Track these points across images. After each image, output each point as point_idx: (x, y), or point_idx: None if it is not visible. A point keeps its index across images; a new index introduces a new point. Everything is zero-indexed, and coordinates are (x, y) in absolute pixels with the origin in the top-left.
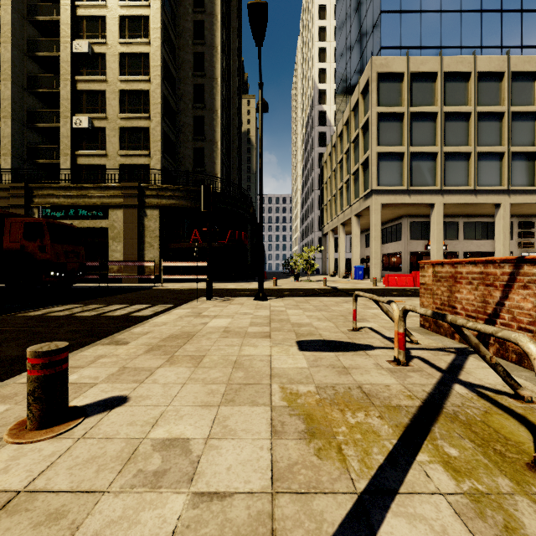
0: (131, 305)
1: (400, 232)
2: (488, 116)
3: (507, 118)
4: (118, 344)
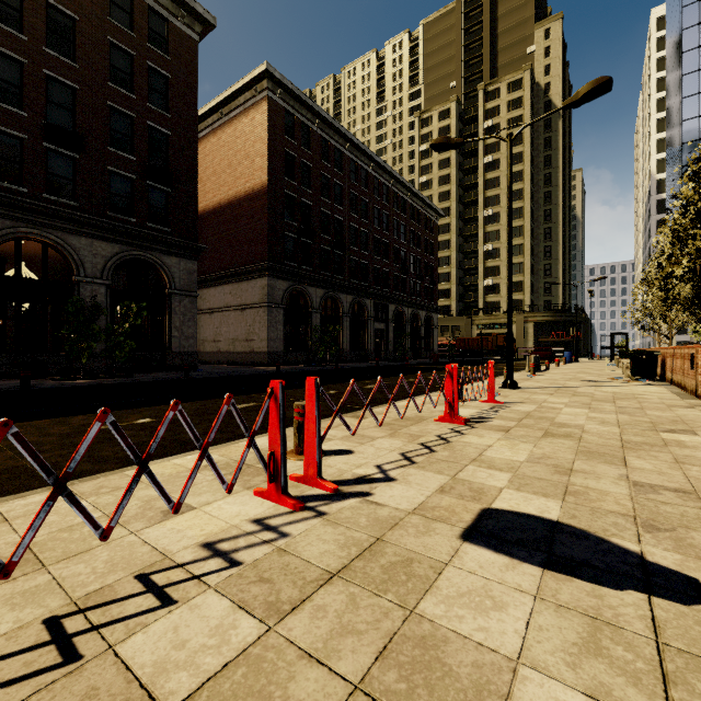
0: None
1: None
2: None
3: None
4: None
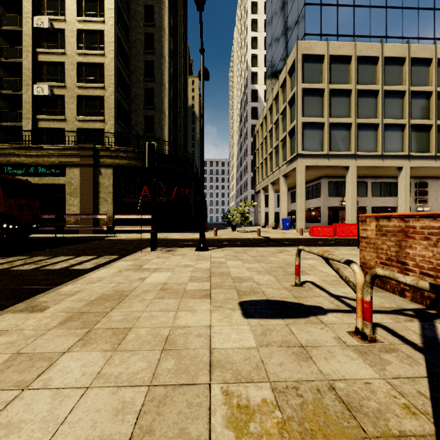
0: (77, 256)
1: (320, 190)
2: (393, 94)
3: (407, 96)
4: (33, 311)
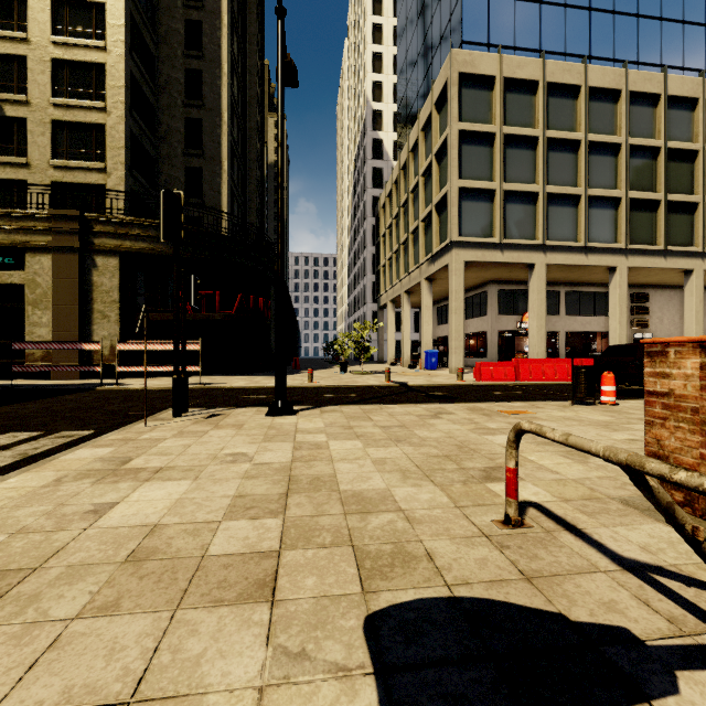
0: None
1: (485, 304)
2: (601, 149)
3: (624, 152)
4: None
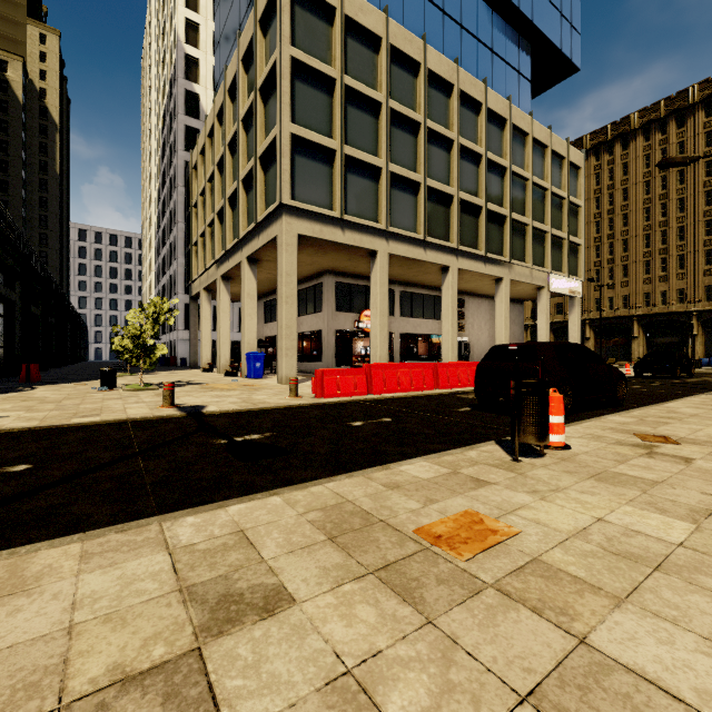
0: None
1: (321, 298)
2: (437, 140)
3: (456, 150)
4: None
